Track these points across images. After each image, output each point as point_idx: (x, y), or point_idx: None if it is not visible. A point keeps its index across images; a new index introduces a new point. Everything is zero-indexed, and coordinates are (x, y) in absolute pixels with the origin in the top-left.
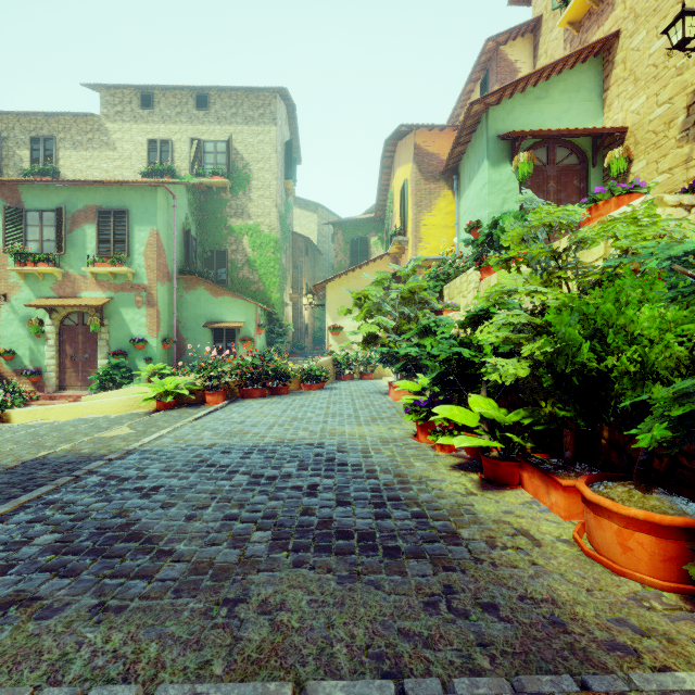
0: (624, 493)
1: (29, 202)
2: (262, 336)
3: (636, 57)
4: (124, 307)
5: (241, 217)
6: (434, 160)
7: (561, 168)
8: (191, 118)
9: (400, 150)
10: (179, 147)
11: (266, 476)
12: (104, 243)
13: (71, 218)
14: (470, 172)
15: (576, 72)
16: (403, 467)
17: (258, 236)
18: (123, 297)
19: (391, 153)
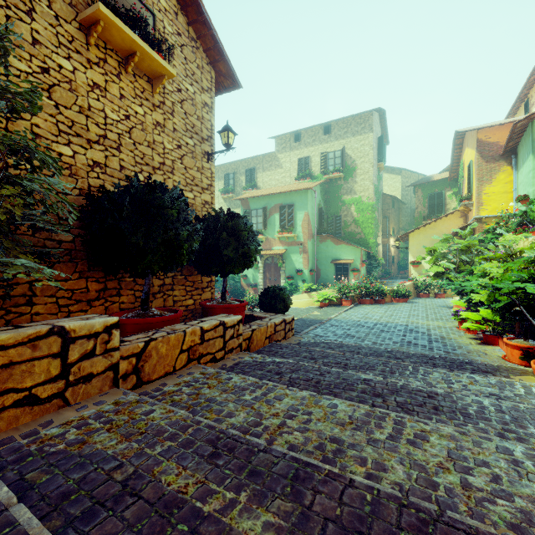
0: (517, 340)
1: (252, 206)
2: (364, 267)
3: None
4: (292, 254)
5: (350, 194)
6: (494, 147)
7: None
8: (320, 141)
9: (468, 136)
10: (314, 159)
11: (385, 331)
12: (283, 222)
13: (269, 211)
14: (523, 156)
15: None
16: (444, 335)
17: (361, 204)
18: (291, 248)
19: (461, 135)
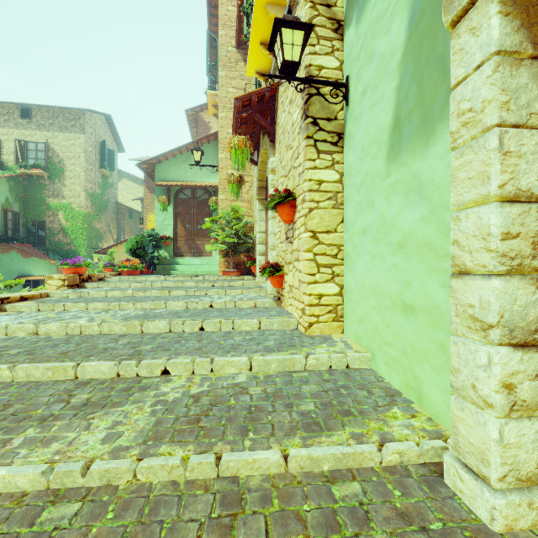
0: None
1: None
2: None
3: None
4: None
5: (57, 197)
6: None
7: (199, 201)
8: (17, 125)
9: None
10: (7, 144)
11: None
12: None
13: None
14: None
15: (205, 148)
16: None
17: (71, 211)
18: None
19: None
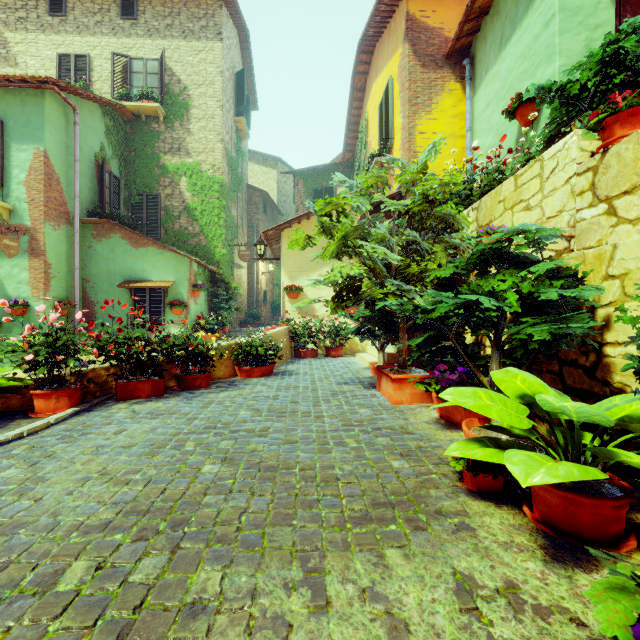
0: None
1: None
2: (200, 300)
3: None
4: None
5: (178, 154)
6: (436, 37)
7: None
8: (114, 29)
9: (378, 53)
10: (99, 64)
11: None
12: None
13: None
14: (503, 30)
15: None
16: None
17: (199, 177)
18: None
19: (365, 67)
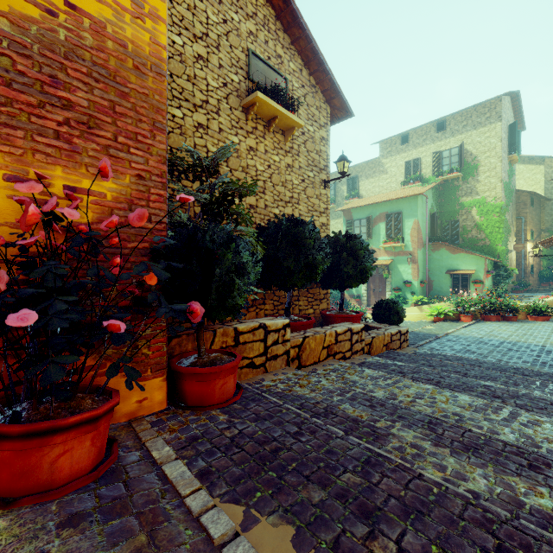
0: None
1: (355, 216)
2: (489, 278)
3: None
4: (399, 264)
5: (470, 195)
6: None
7: None
8: (432, 140)
9: None
10: (424, 160)
11: (514, 350)
12: (389, 231)
13: (373, 221)
14: None
15: None
16: None
17: (485, 206)
18: (398, 258)
19: None
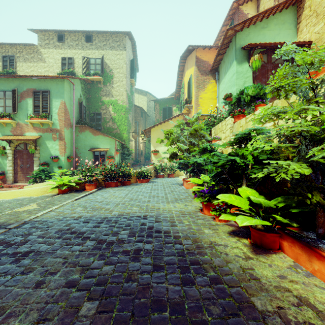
0: None
1: None
2: (118, 155)
3: (317, 2)
4: (47, 140)
5: (108, 96)
6: (206, 64)
7: (275, 65)
8: (83, 47)
9: (188, 61)
10: (77, 61)
11: (107, 241)
12: (37, 108)
13: (20, 95)
14: (225, 69)
15: (282, 14)
16: (197, 234)
17: (117, 105)
18: (47, 135)
19: (183, 64)
